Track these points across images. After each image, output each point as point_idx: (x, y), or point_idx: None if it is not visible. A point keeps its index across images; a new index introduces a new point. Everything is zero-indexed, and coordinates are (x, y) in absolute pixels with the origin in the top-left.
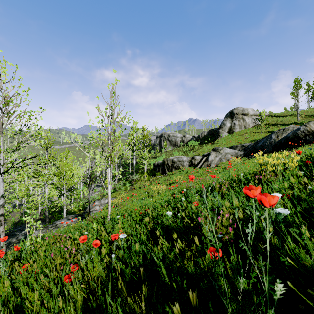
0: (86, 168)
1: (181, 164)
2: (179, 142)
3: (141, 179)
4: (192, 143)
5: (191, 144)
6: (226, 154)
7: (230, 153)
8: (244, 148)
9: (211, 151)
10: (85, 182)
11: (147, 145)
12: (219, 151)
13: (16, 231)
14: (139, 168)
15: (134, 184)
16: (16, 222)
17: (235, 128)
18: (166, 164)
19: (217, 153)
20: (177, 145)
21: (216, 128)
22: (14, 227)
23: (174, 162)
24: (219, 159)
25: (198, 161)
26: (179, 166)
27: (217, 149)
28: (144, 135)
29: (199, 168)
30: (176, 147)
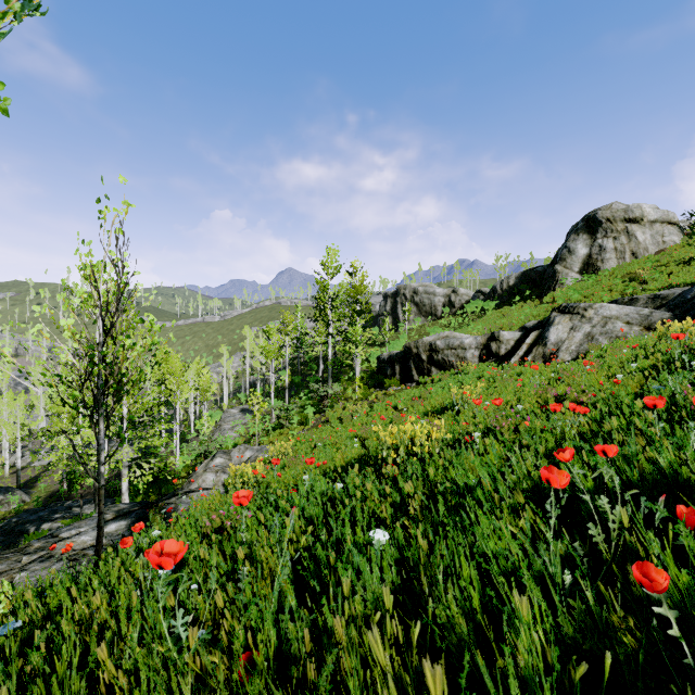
0: (81, 338)
1: (456, 355)
2: (442, 307)
3: (347, 397)
4: (476, 305)
5: (474, 309)
6: (608, 322)
7: (621, 317)
8: (665, 302)
9: (554, 314)
10: (69, 403)
11: (362, 310)
12: (582, 314)
13: (30, 522)
14: (342, 369)
15: (326, 408)
16: (51, 495)
17: (603, 259)
18: (412, 356)
19: (576, 320)
20: (437, 315)
21: (542, 267)
22: (31, 511)
23: (436, 350)
24: (583, 336)
25: (509, 346)
26: (450, 360)
27: (573, 307)
28: (354, 286)
29: (518, 364)
30: (434, 320)
